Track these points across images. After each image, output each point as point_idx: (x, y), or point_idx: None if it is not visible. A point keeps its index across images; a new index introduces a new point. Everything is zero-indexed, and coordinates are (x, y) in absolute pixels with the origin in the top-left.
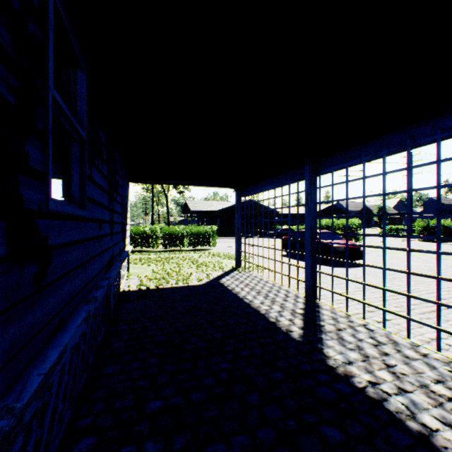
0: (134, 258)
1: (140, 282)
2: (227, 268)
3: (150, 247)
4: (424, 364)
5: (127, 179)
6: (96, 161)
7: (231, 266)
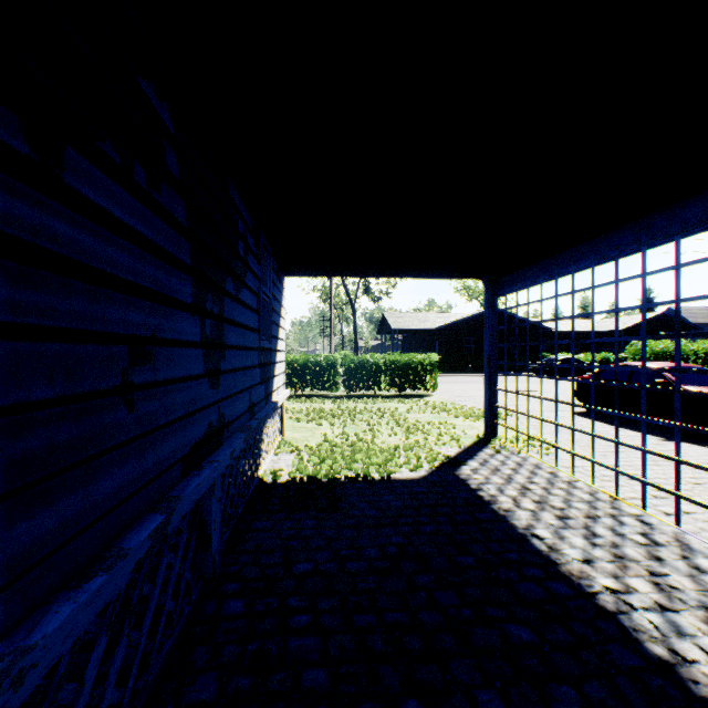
0: (297, 408)
1: (297, 464)
2: (467, 440)
3: (324, 389)
4: None
5: (277, 266)
6: (105, 145)
7: (474, 435)
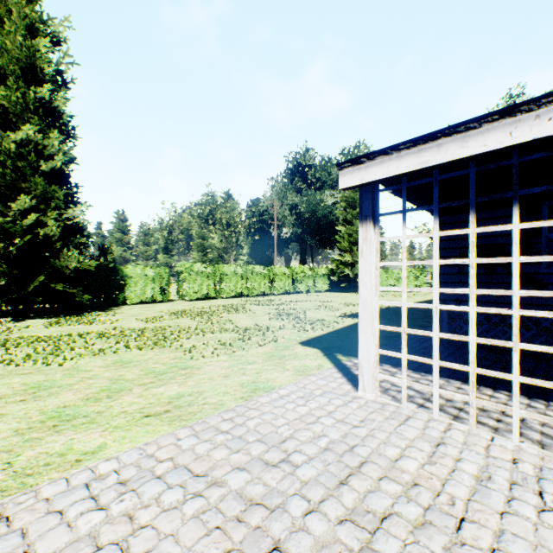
0: None
1: None
2: None
3: None
4: (551, 434)
5: None
6: None
7: None
